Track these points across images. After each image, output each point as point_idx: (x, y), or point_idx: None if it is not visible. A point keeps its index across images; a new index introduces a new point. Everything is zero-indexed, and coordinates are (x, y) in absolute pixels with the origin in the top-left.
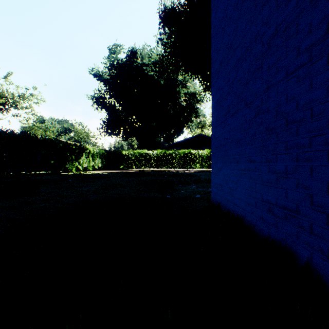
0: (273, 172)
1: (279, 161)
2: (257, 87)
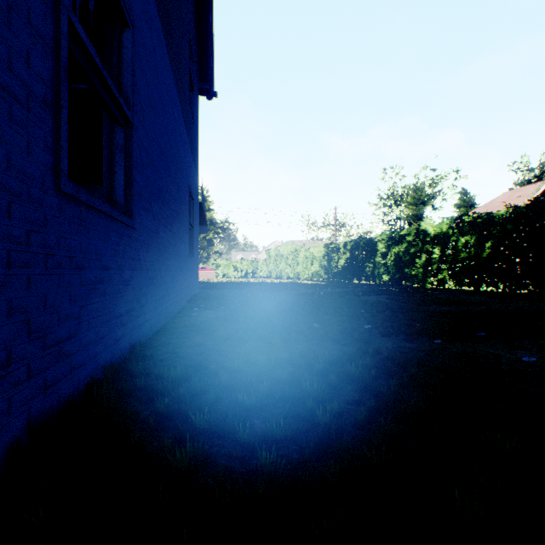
0: None
1: None
2: None
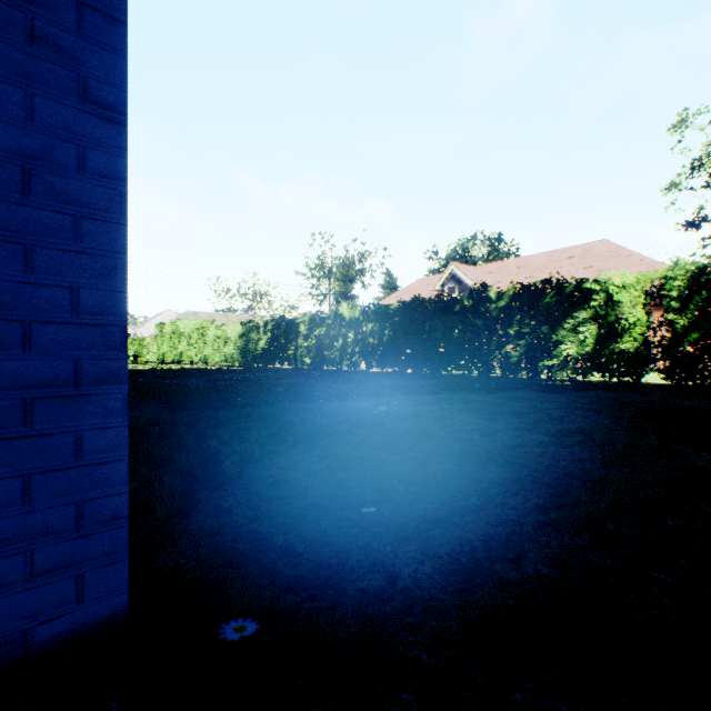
0: None
1: None
2: None
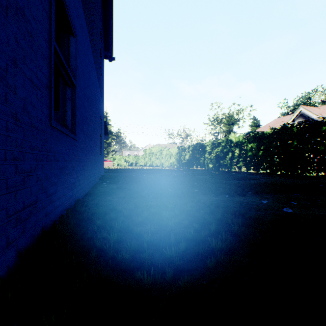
0: (21, 173)
1: (27, 159)
2: (0, 33)
